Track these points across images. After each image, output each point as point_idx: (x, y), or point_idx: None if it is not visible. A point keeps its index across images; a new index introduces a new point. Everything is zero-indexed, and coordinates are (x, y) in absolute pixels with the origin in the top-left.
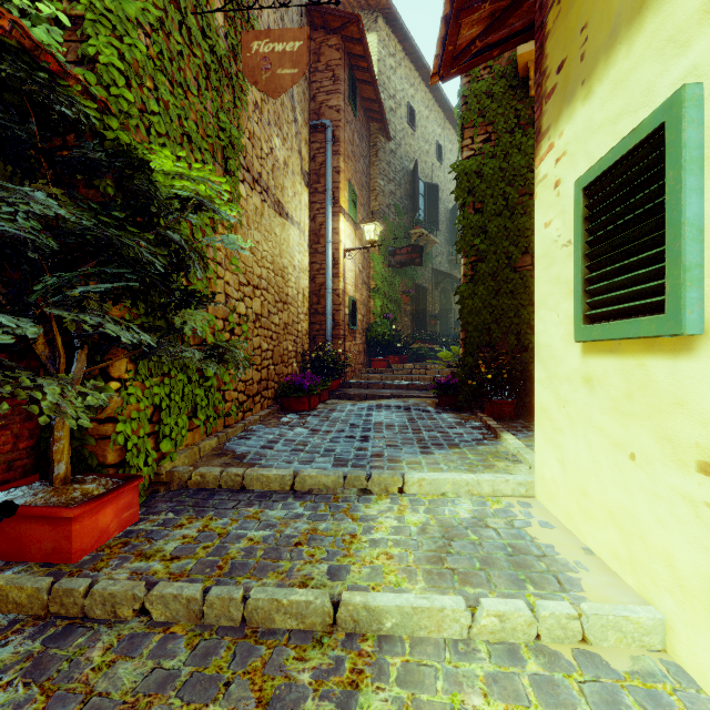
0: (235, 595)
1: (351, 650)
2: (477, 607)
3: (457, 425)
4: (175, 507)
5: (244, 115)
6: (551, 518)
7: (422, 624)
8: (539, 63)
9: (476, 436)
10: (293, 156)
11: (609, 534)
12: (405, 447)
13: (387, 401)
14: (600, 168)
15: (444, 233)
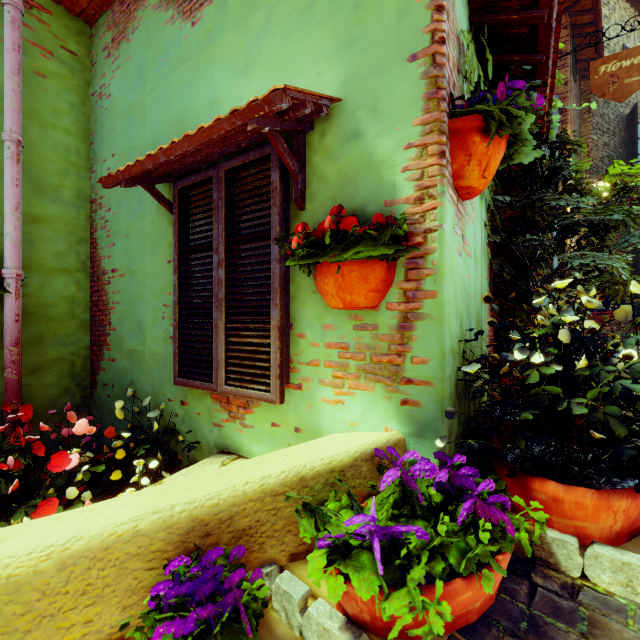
0: None
1: None
2: None
3: None
4: None
5: None
6: None
7: None
8: None
9: None
10: None
11: None
12: None
13: None
14: None
15: None
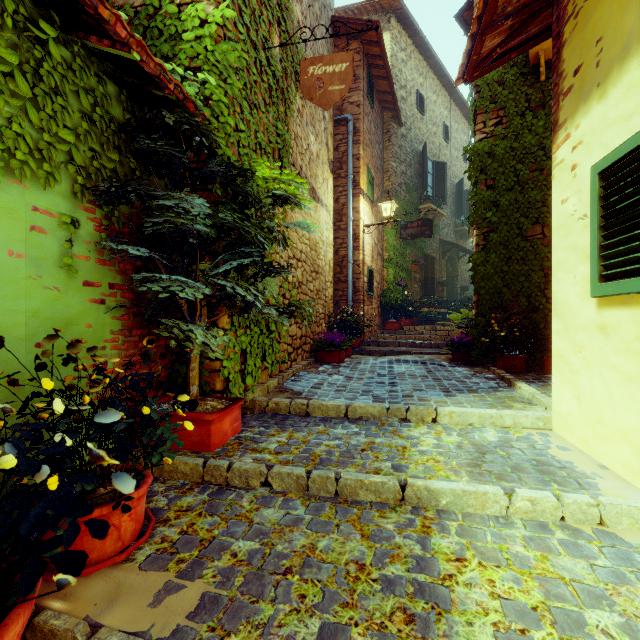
0: (330, 475)
1: (418, 515)
2: (512, 494)
3: (472, 376)
4: (263, 424)
5: (291, 121)
6: (568, 444)
7: (469, 503)
8: (556, 66)
9: (491, 385)
10: (322, 149)
11: (622, 451)
12: (430, 391)
13: (404, 356)
14: (614, 156)
15: (450, 206)
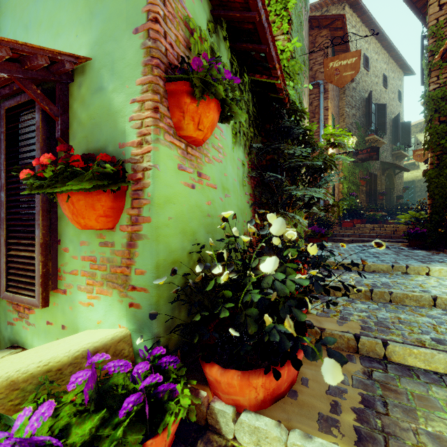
0: (386, 291)
1: None
2: None
3: (433, 255)
4: None
5: None
6: None
7: None
8: None
9: None
10: (306, 106)
11: None
12: (409, 261)
13: (368, 243)
14: None
15: (388, 136)
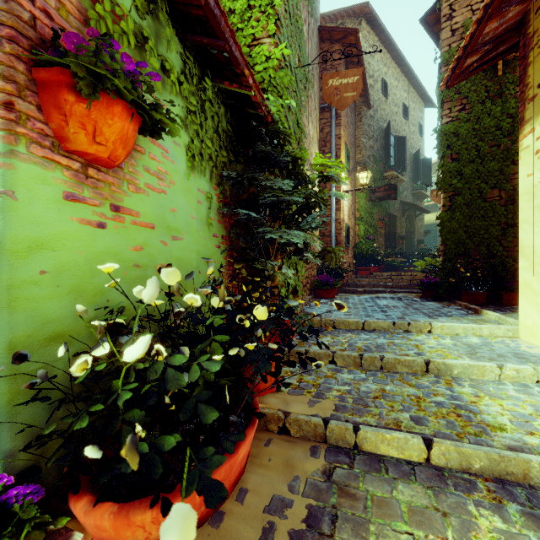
0: (377, 356)
1: (440, 379)
2: (502, 367)
3: (443, 307)
4: None
5: (302, 115)
6: (534, 345)
7: (473, 372)
8: (523, 79)
9: (462, 312)
10: (314, 132)
11: None
12: (416, 315)
13: (382, 294)
14: None
15: (408, 173)
